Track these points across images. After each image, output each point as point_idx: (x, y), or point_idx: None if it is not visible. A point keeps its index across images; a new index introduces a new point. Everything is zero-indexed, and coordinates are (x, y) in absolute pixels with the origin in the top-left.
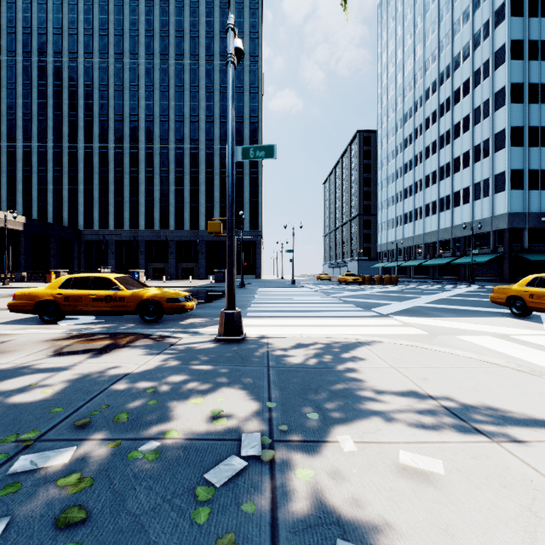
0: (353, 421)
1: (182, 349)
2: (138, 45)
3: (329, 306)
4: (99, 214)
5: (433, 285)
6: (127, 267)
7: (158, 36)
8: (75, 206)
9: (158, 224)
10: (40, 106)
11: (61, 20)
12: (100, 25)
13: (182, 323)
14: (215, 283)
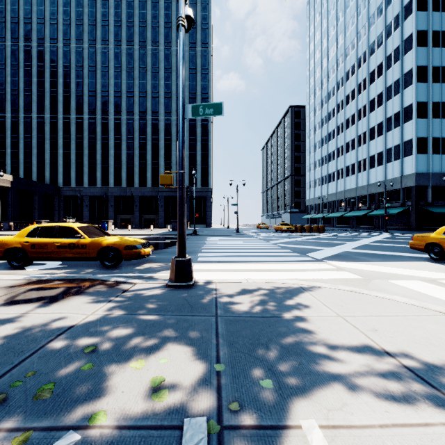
0: (313, 391)
1: (134, 296)
2: (108, 33)
3: (269, 251)
4: (75, 173)
5: (354, 233)
6: (99, 218)
7: (125, 25)
8: (55, 167)
9: (125, 182)
10: (26, 84)
11: (44, 11)
12: (77, 16)
13: (139, 268)
14: (172, 232)
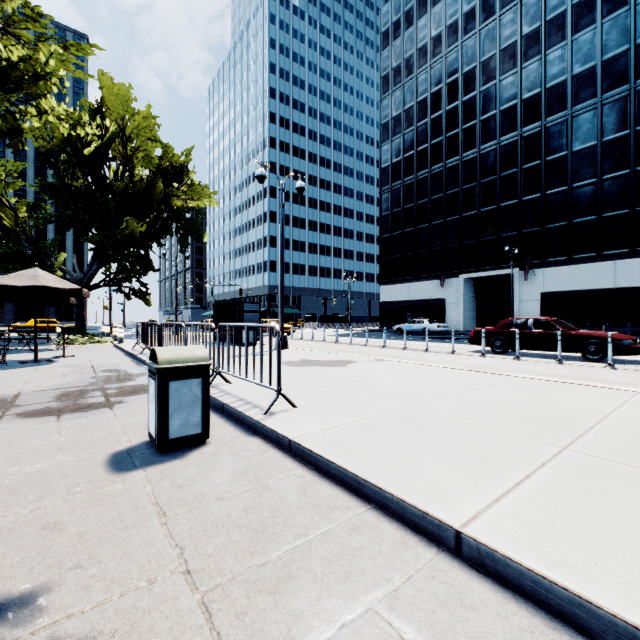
0: None
1: None
2: None
3: None
4: None
5: None
6: None
7: None
8: None
9: None
10: None
11: None
12: None
13: None
14: None
